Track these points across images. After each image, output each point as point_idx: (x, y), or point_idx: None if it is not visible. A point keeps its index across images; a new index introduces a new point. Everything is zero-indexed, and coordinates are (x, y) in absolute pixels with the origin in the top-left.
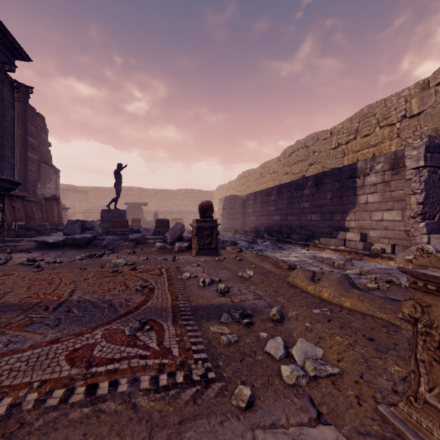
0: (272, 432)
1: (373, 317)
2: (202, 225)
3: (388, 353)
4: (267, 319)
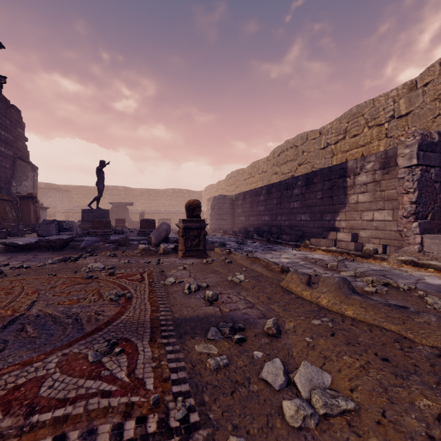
0: None
1: (381, 329)
2: (189, 226)
3: (410, 379)
4: (262, 333)
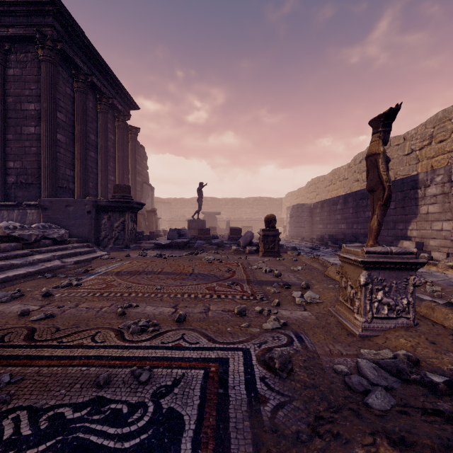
0: (284, 310)
1: None
2: (267, 234)
3: None
4: (299, 287)
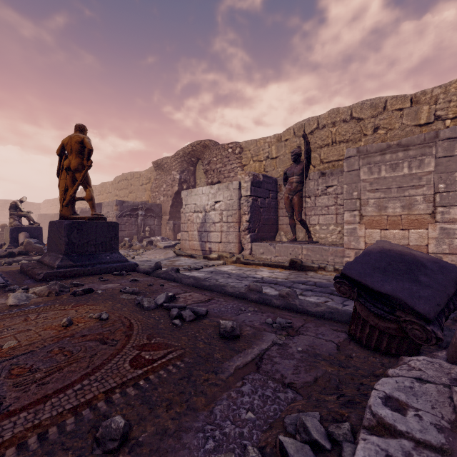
0: None
1: None
2: (1, 233)
3: None
4: None
